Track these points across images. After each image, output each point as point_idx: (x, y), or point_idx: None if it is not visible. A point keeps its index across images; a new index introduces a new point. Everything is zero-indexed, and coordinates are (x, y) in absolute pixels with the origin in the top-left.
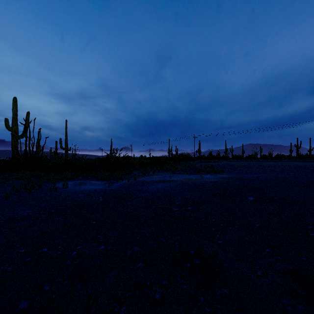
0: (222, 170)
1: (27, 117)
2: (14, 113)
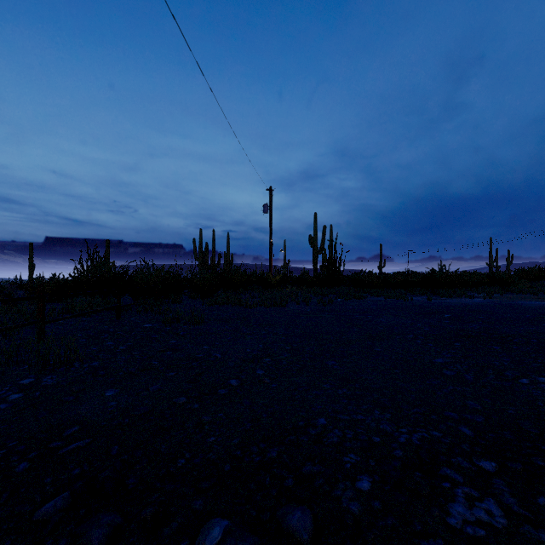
0: None
1: (324, 231)
2: (315, 228)
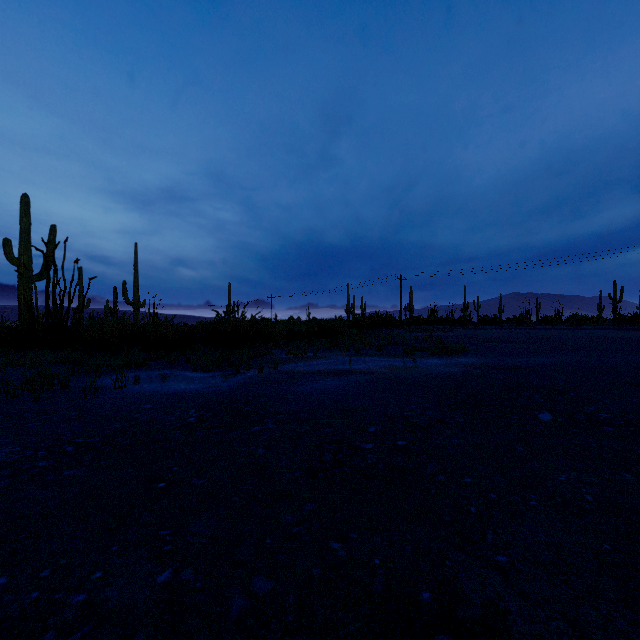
0: (463, 347)
1: (52, 235)
2: (23, 227)
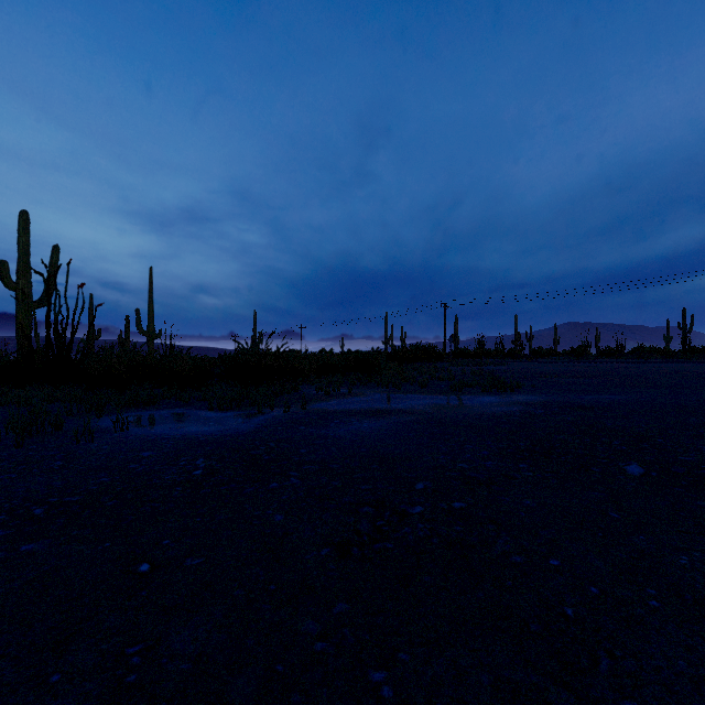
0: (518, 383)
1: (54, 257)
2: (22, 247)
